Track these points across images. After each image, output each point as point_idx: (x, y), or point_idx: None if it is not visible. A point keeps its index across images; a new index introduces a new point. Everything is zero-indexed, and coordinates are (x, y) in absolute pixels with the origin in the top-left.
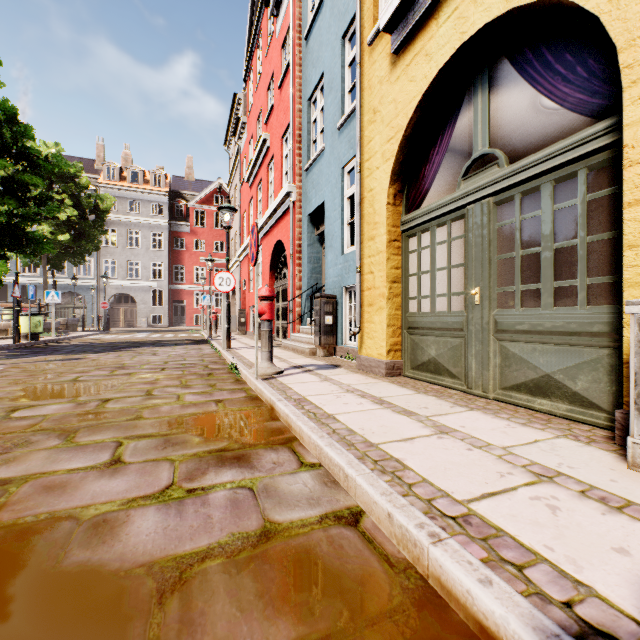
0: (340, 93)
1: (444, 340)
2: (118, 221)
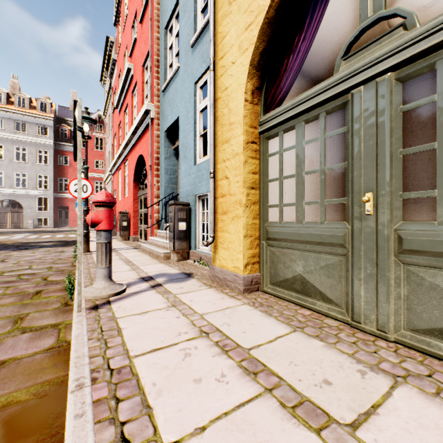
0: (193, 12)
1: (315, 256)
2: (5, 138)
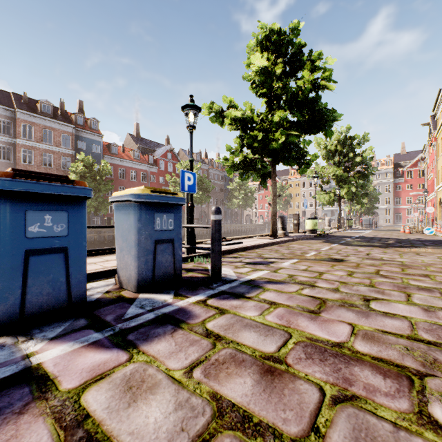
0: None
1: None
2: None
